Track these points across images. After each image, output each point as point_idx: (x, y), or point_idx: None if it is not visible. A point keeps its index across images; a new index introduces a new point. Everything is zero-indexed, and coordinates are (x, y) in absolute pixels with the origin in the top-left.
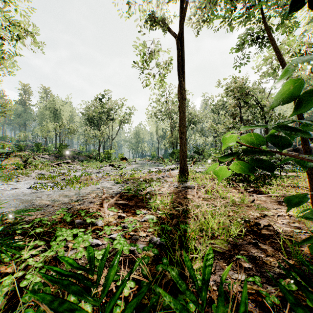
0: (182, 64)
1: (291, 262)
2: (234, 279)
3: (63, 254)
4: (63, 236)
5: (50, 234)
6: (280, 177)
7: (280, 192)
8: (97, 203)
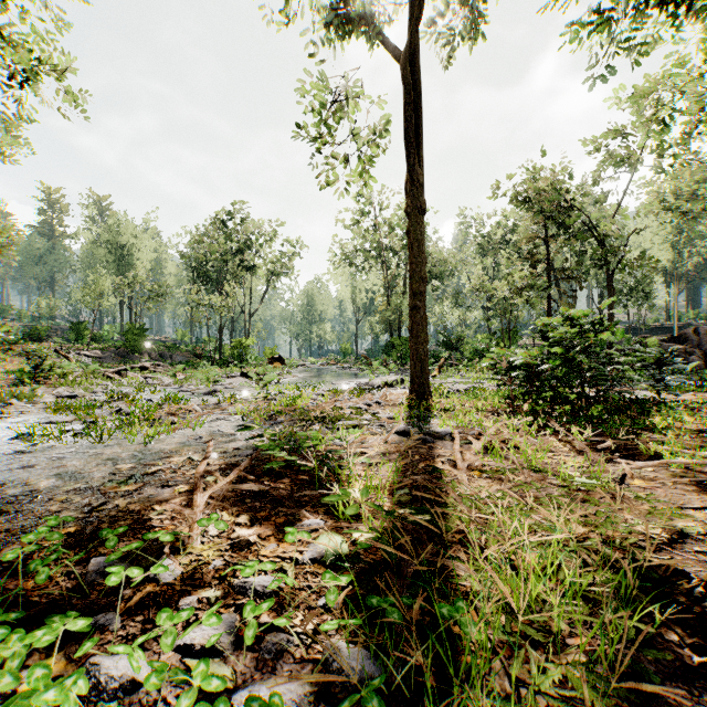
0: (416, 123)
1: None
2: None
3: None
4: None
5: None
6: (665, 406)
7: (697, 455)
8: (182, 488)
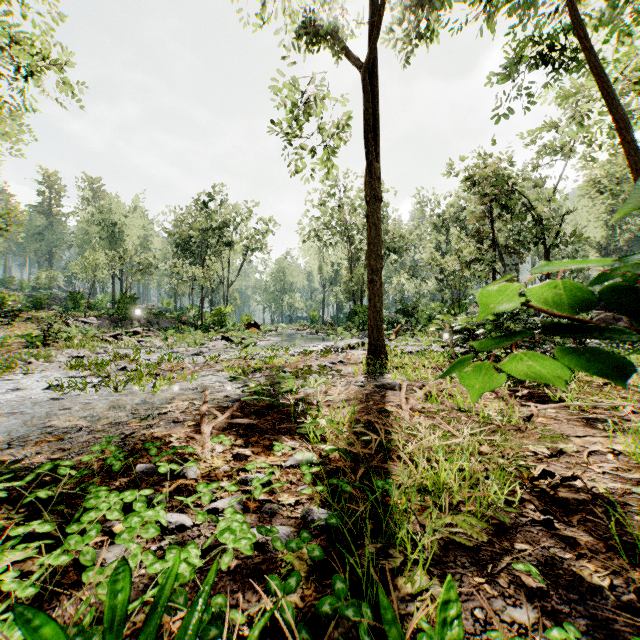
0: (373, 126)
1: (639, 575)
2: (508, 621)
3: (92, 558)
4: (98, 511)
5: (76, 499)
6: None
7: (589, 399)
8: (190, 422)
